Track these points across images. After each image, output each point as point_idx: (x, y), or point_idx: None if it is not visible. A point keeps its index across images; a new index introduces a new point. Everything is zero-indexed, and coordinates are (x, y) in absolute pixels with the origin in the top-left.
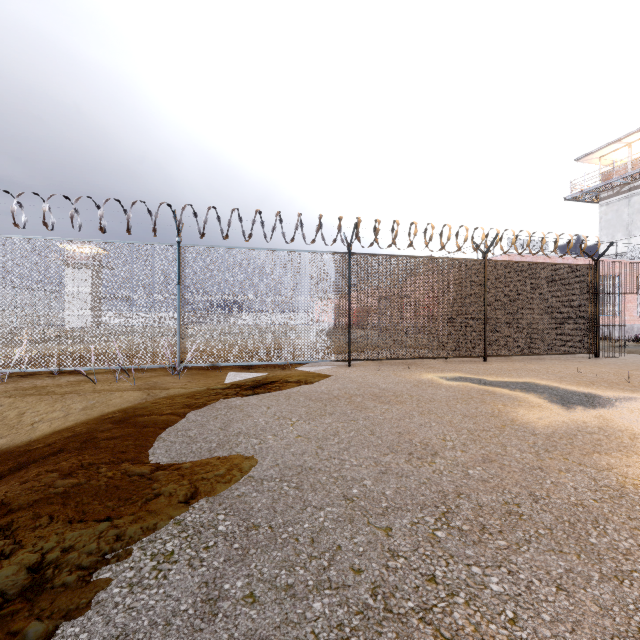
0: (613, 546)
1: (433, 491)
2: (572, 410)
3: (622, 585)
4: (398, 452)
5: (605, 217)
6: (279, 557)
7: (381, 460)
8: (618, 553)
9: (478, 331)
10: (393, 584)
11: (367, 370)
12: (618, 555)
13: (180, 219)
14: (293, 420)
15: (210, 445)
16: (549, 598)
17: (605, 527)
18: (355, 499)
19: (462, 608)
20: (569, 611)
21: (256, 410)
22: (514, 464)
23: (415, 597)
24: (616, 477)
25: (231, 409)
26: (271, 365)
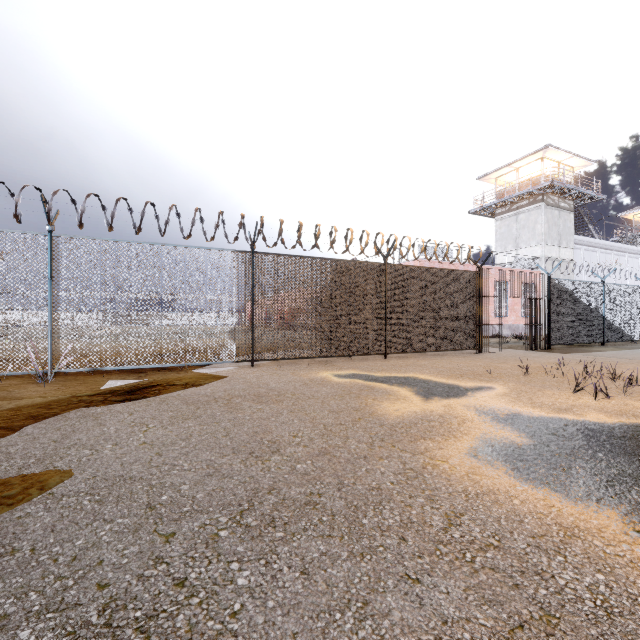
0: (379, 524)
1: (248, 489)
2: (429, 401)
3: (362, 561)
4: (240, 452)
5: (500, 230)
6: (18, 584)
7: (216, 462)
8: (379, 530)
9: (379, 330)
10: (134, 594)
11: (268, 370)
12: (378, 532)
13: (50, 205)
14: (150, 426)
15: (26, 461)
16: (287, 584)
17: (384, 507)
18: (158, 506)
19: (192, 609)
20: (297, 594)
21: (114, 418)
22: (344, 455)
23: (149, 605)
24: (424, 460)
25: (85, 418)
26: (168, 368)
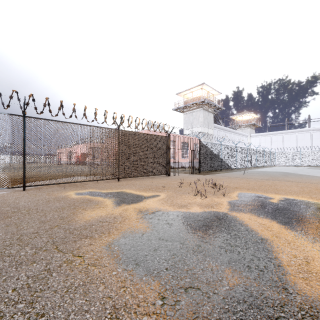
0: None
1: None
2: (117, 207)
3: None
4: None
5: (185, 119)
6: None
7: None
8: None
9: (115, 165)
10: None
11: (32, 192)
12: None
13: None
14: None
15: None
16: None
17: None
18: None
19: None
20: None
21: None
22: (3, 264)
23: None
24: (68, 257)
25: None
26: None
